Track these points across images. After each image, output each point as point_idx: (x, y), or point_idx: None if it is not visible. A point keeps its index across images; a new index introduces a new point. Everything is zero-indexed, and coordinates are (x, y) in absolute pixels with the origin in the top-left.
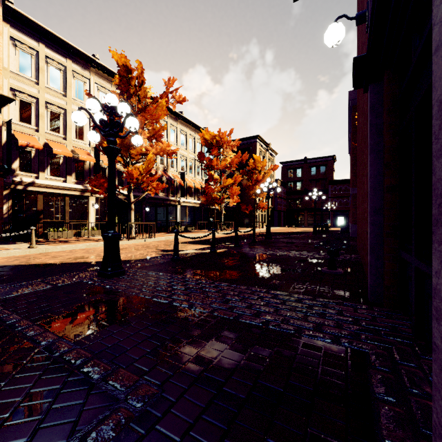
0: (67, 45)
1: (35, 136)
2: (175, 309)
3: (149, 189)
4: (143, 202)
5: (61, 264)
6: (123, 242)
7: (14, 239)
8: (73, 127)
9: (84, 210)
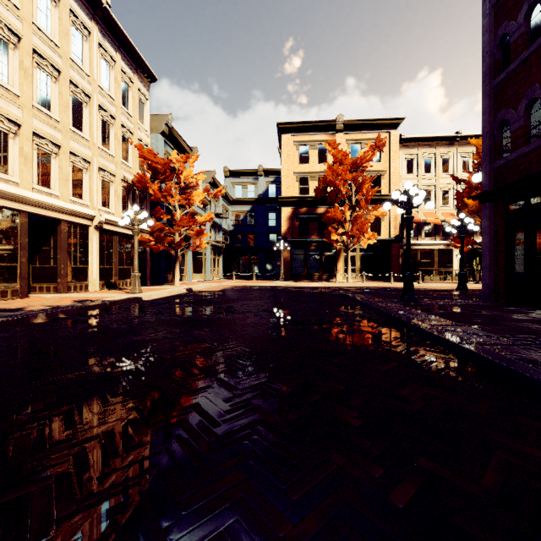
0: (436, 138)
1: (415, 212)
2: (480, 295)
3: None
4: None
5: None
6: (480, 285)
7: None
8: (440, 197)
9: (449, 260)
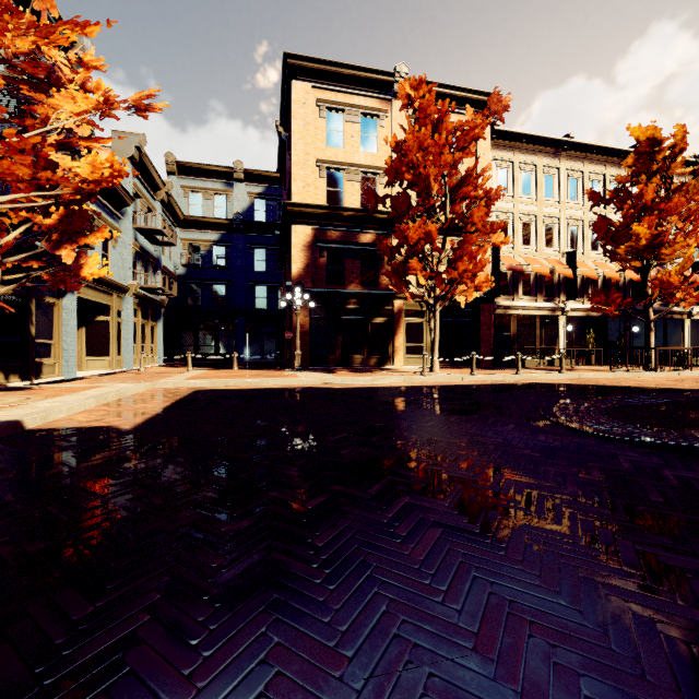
0: (540, 140)
1: (510, 255)
2: None
3: (676, 299)
4: (627, 319)
5: (653, 388)
6: (651, 374)
7: (499, 366)
8: (542, 234)
9: (553, 334)
